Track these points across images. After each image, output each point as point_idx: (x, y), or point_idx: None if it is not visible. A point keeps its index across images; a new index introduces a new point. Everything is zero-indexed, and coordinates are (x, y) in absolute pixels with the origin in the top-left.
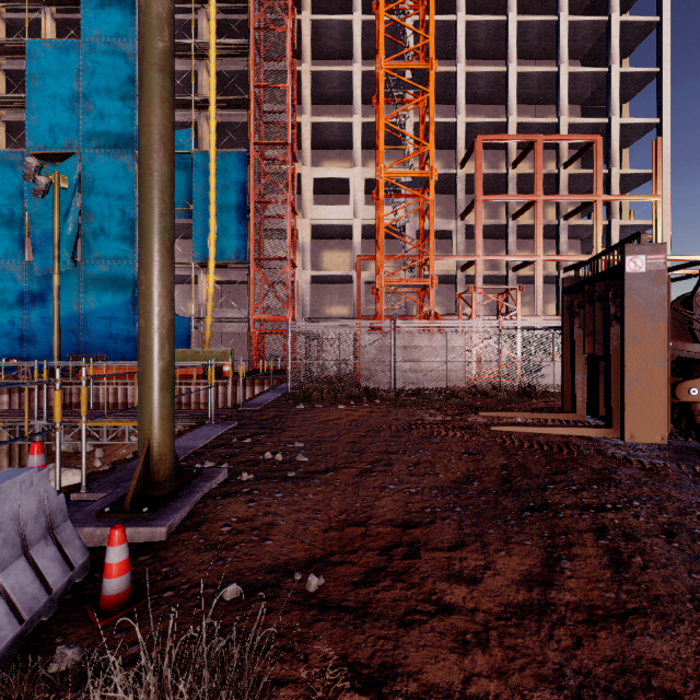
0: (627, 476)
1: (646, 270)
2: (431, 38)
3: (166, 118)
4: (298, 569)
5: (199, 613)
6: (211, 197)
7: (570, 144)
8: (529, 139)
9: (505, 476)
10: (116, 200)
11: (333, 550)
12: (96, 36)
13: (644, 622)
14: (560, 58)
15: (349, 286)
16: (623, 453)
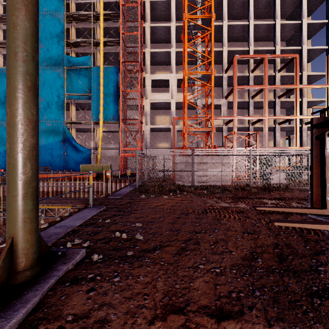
0: None
1: None
2: (212, 2)
3: None
4: None
5: None
6: (101, 89)
7: (280, 61)
8: (261, 57)
9: (279, 254)
10: (55, 91)
11: None
12: (45, 11)
13: None
14: (276, 16)
15: (169, 133)
16: None
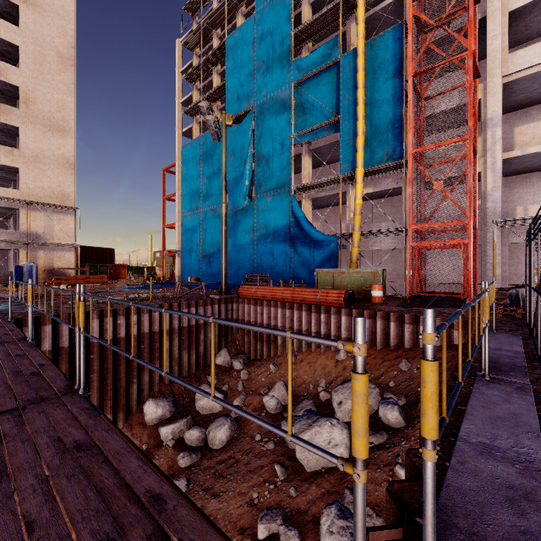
0: None
1: None
2: None
3: None
4: None
5: None
6: (359, 96)
7: None
8: None
9: None
10: (277, 136)
11: None
12: (264, 1)
13: None
14: None
15: None
16: None
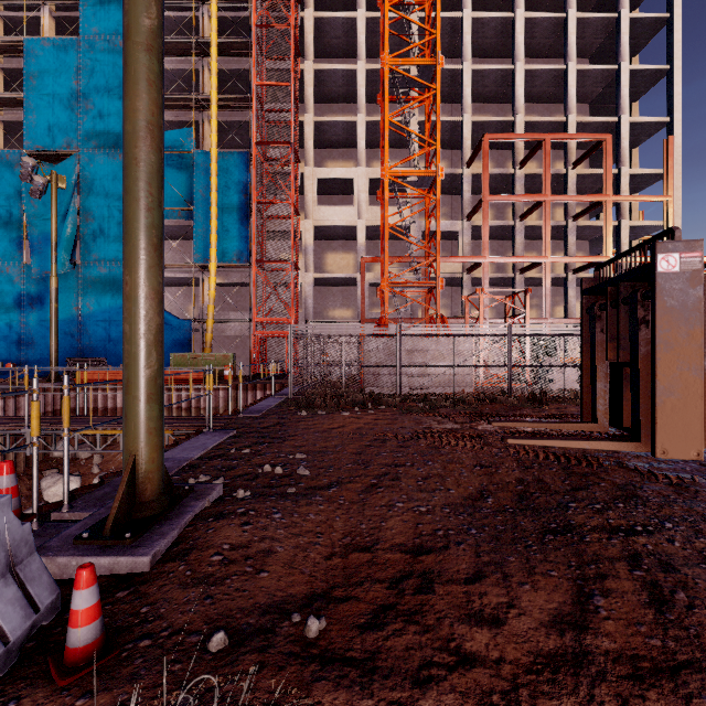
0: (654, 492)
1: (680, 270)
2: (437, 34)
3: (154, 103)
4: (296, 608)
5: (179, 670)
6: (212, 197)
7: (578, 144)
8: (537, 138)
9: (522, 492)
10: (116, 201)
11: (336, 582)
12: (96, 34)
13: (701, 680)
14: (568, 55)
15: (353, 288)
16: (646, 465)
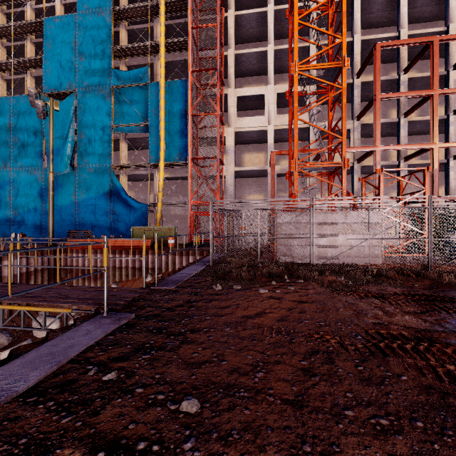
0: None
1: None
2: None
3: None
4: None
5: None
6: (161, 114)
7: None
8: (425, 41)
9: None
10: (98, 122)
11: None
12: (86, 9)
13: None
14: None
15: (264, 178)
16: None
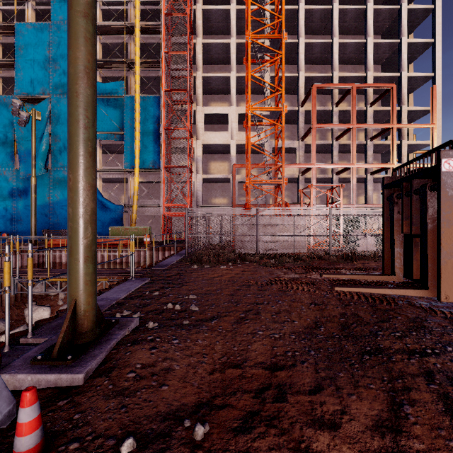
0: (436, 324)
1: None
2: (283, 18)
3: (89, 53)
4: (187, 415)
5: None
6: (136, 126)
7: (374, 91)
8: (348, 86)
9: (344, 322)
10: None
11: (216, 392)
12: (61, 20)
13: None
14: (368, 33)
15: (227, 184)
16: (428, 304)
